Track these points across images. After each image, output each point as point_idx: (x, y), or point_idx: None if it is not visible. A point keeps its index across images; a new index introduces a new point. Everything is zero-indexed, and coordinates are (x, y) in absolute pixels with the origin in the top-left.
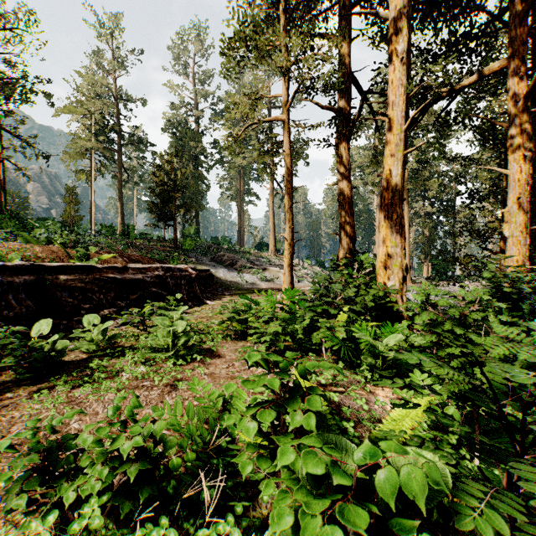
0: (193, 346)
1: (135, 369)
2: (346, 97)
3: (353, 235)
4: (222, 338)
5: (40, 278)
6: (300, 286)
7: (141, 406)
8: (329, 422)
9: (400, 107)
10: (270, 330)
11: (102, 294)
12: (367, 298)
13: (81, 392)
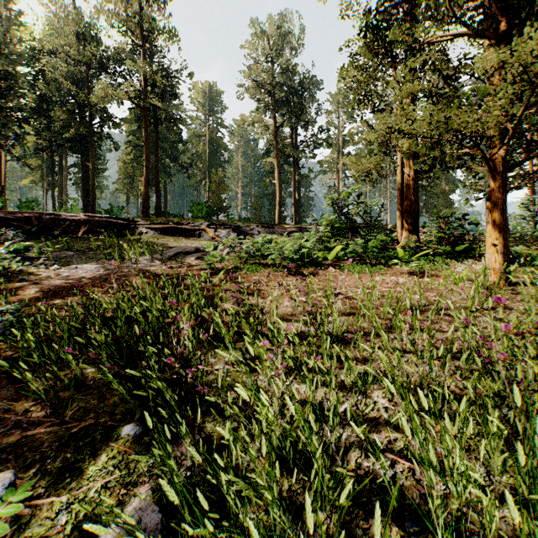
0: None
1: None
2: None
3: None
4: None
5: None
6: None
7: None
8: None
9: None
10: None
11: None
12: None
13: None
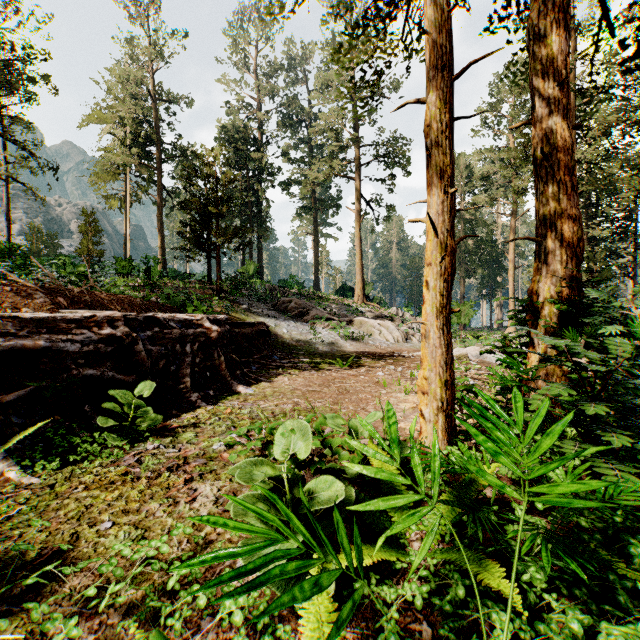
0: None
1: None
2: None
3: (578, 239)
4: None
5: None
6: (407, 349)
7: None
8: None
9: None
10: None
11: None
12: None
13: None
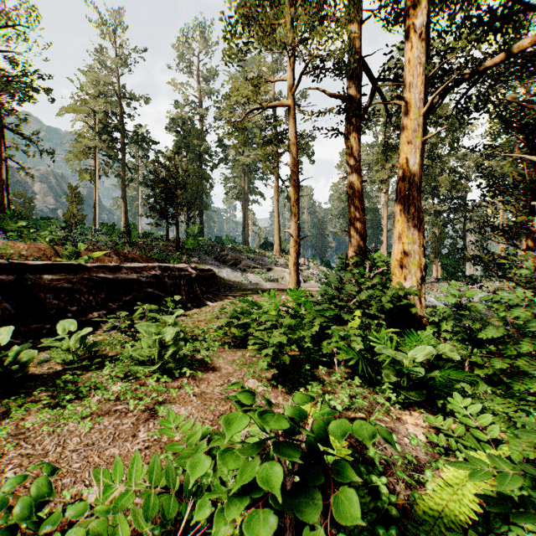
0: (183, 357)
1: (110, 387)
2: (356, 83)
3: (363, 232)
4: (219, 346)
5: (21, 278)
6: (305, 287)
7: (50, 493)
8: (355, 482)
9: (418, 89)
10: (273, 340)
11: (91, 295)
12: (383, 301)
13: (37, 420)
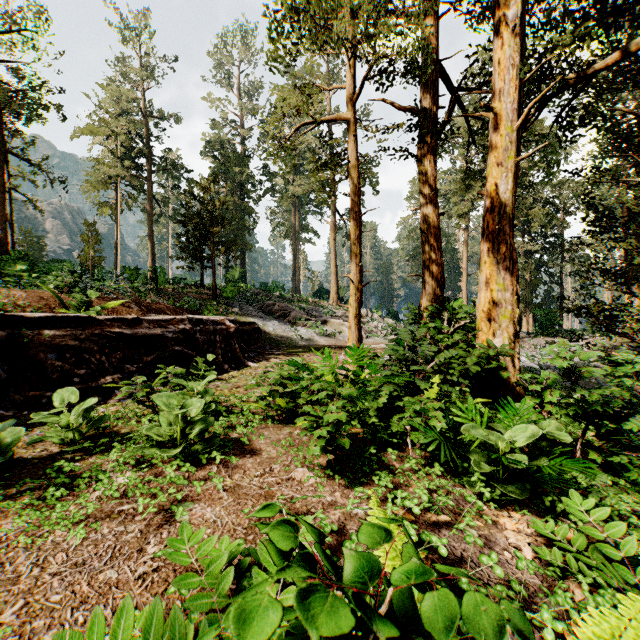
0: (212, 437)
1: (116, 479)
2: (431, 93)
3: (440, 277)
4: (260, 421)
5: (16, 334)
6: (368, 343)
7: None
8: None
9: (511, 97)
10: (329, 418)
11: (104, 355)
12: (468, 363)
13: (14, 525)
